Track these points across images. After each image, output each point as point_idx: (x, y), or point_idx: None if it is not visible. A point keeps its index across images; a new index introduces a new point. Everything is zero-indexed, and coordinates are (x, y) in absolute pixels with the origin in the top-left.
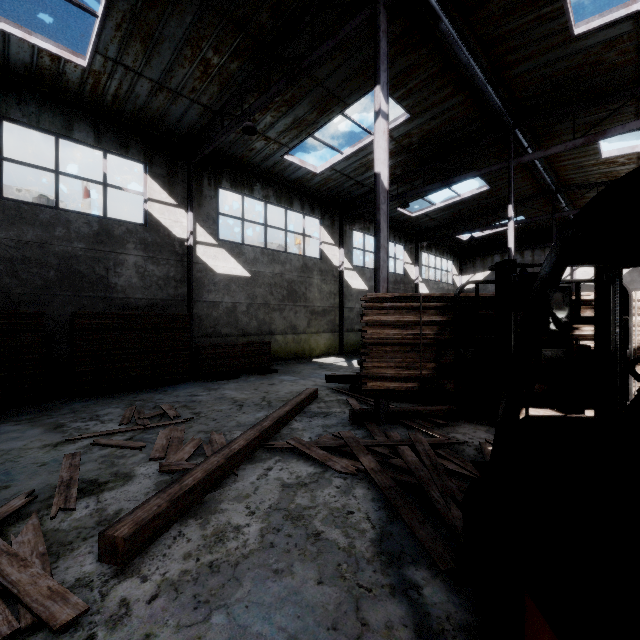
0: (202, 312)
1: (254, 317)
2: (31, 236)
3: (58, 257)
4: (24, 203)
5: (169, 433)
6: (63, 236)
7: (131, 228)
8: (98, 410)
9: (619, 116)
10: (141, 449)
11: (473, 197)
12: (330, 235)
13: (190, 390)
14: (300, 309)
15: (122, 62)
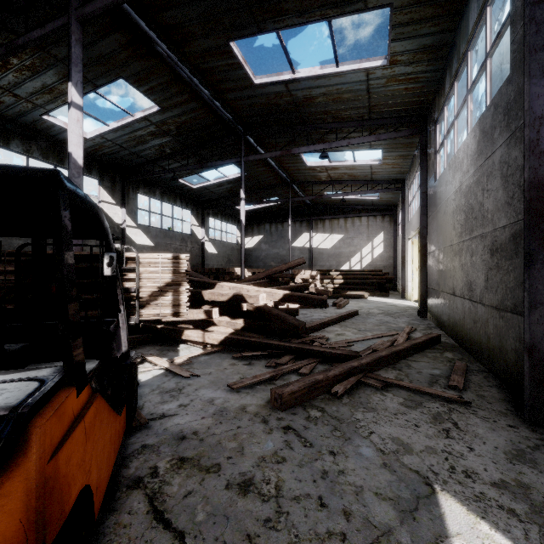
0: None
1: None
2: None
3: None
4: None
5: None
6: None
7: None
8: None
9: (304, 141)
10: None
11: (237, 179)
12: (111, 195)
13: None
14: None
15: None
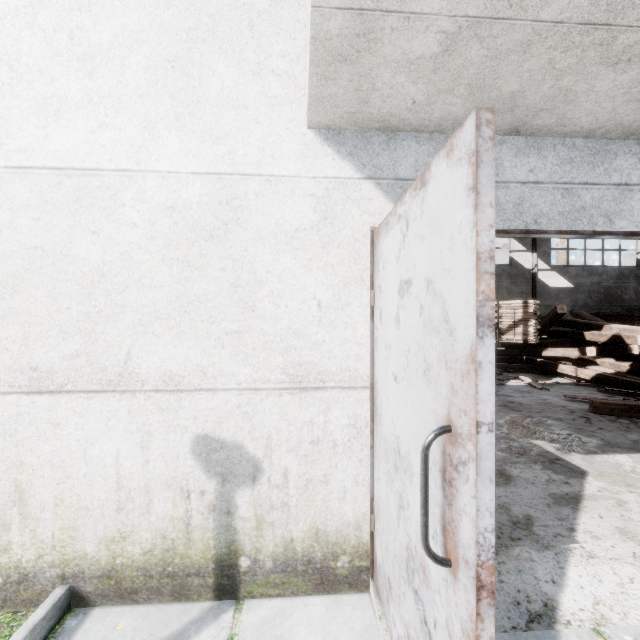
0: None
1: None
2: None
3: None
4: None
5: None
6: None
7: None
8: None
9: None
10: None
11: None
12: (521, 243)
13: None
14: None
15: None
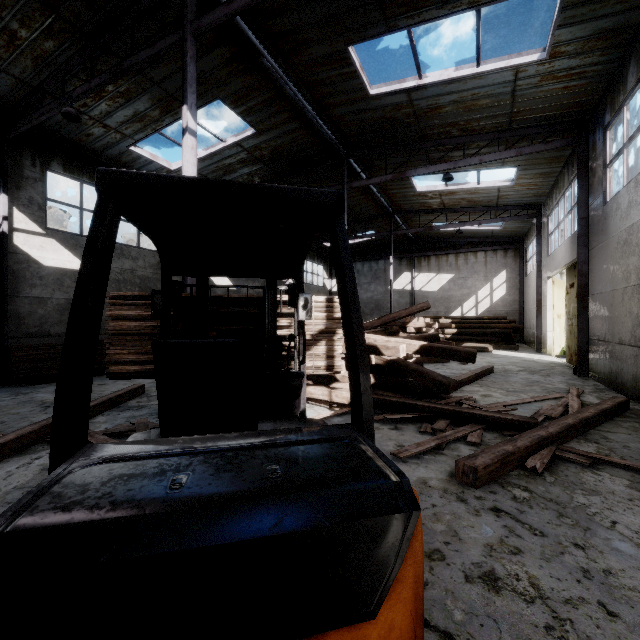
0: (22, 309)
1: None
2: None
3: None
4: None
5: None
6: None
7: None
8: None
9: (419, 161)
10: None
11: None
12: None
13: None
14: None
15: None
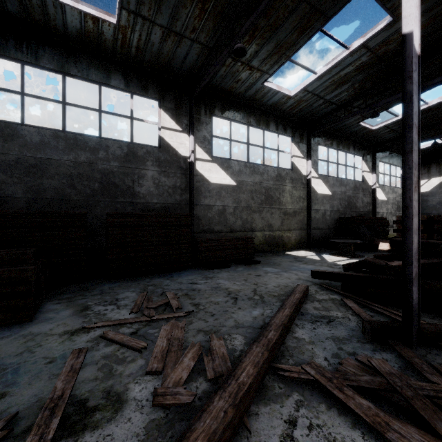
0: (200, 213)
1: (239, 217)
2: (83, 158)
3: (100, 173)
4: (79, 135)
5: (170, 330)
6: (104, 157)
7: (149, 150)
8: (119, 293)
9: None
10: (141, 352)
11: (441, 103)
12: (299, 150)
13: (191, 277)
14: (275, 211)
15: (140, 13)
